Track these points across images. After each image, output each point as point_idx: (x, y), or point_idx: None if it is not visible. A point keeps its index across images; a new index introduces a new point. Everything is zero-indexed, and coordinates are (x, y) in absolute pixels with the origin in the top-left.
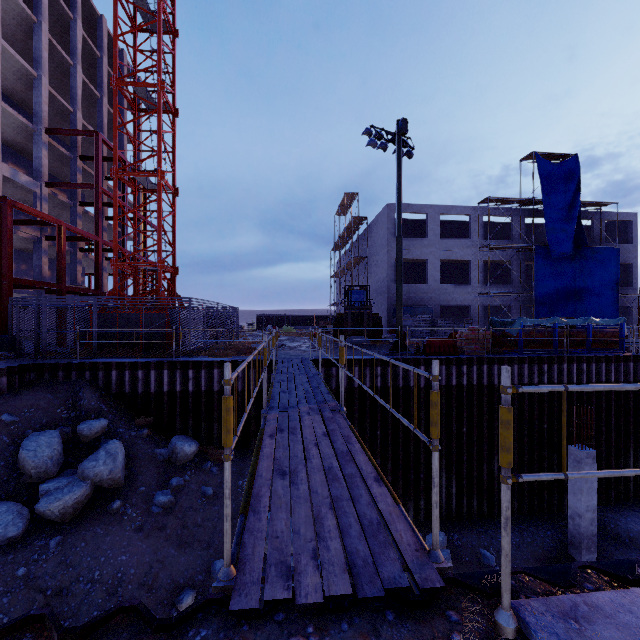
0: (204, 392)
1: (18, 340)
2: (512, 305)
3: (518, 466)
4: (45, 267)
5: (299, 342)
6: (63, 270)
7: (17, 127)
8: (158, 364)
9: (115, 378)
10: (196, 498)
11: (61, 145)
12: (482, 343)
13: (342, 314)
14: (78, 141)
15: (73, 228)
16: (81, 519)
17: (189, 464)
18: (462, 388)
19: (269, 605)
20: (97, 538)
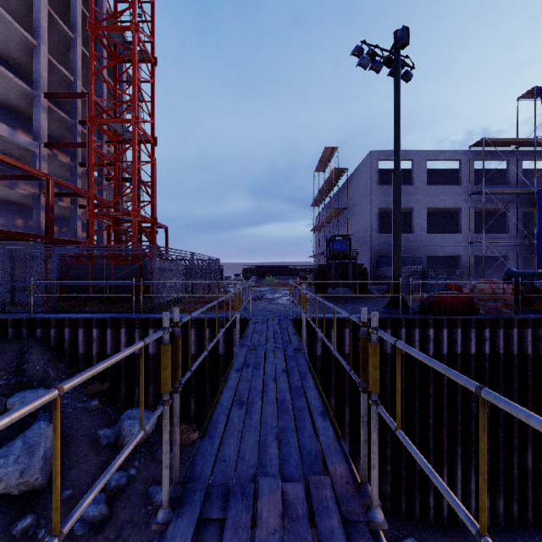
0: None
1: None
2: (508, 255)
3: None
4: (44, 222)
5: (279, 293)
6: (51, 223)
7: (19, 92)
8: (115, 321)
9: (68, 337)
10: (139, 505)
11: (68, 115)
12: (502, 299)
13: (324, 265)
14: (78, 107)
15: (62, 183)
16: None
17: (139, 449)
18: (483, 357)
19: None
20: None
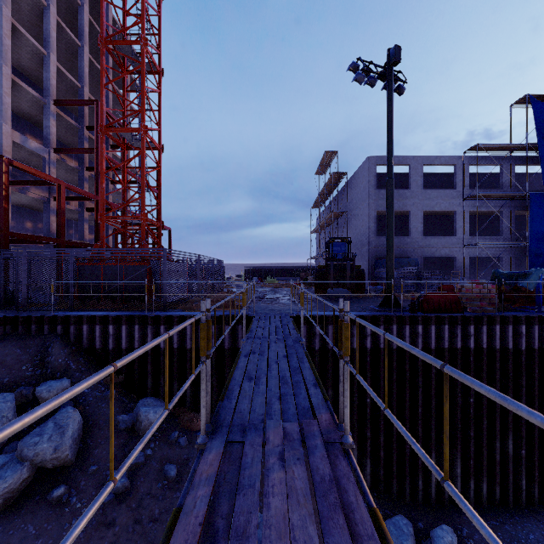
0: (176, 349)
1: (2, 292)
2: (501, 256)
3: (538, 446)
4: (54, 225)
5: (280, 294)
6: (62, 226)
7: (29, 100)
8: (129, 319)
9: (86, 333)
10: (156, 480)
11: (74, 120)
12: (488, 298)
13: (323, 266)
14: (85, 113)
15: (72, 187)
16: (13, 511)
17: (154, 433)
18: (468, 352)
19: None
20: (25, 541)
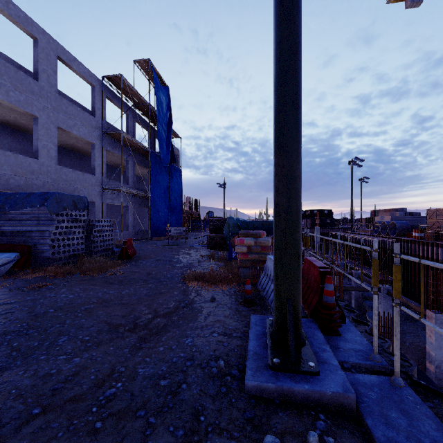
0: None
1: None
2: (128, 205)
3: None
4: None
5: None
6: None
7: None
8: None
9: None
10: None
11: None
12: None
13: None
14: None
15: None
16: None
17: None
18: None
19: None
20: None
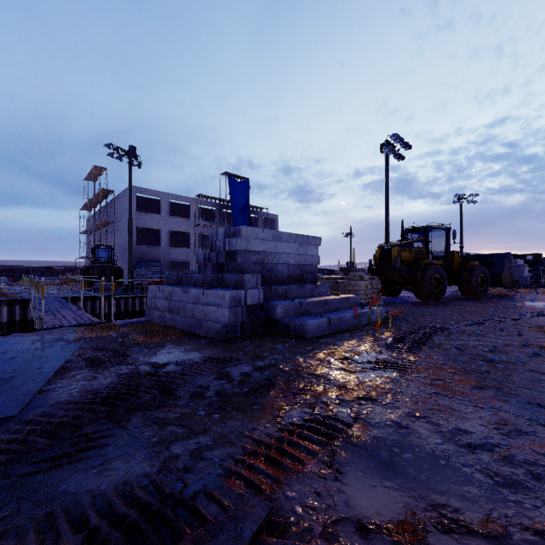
0: None
1: None
2: None
3: None
4: None
5: (47, 289)
6: None
7: None
8: None
9: None
10: None
11: None
12: None
13: (89, 266)
14: None
15: None
16: None
17: None
18: None
19: (58, 327)
20: None
